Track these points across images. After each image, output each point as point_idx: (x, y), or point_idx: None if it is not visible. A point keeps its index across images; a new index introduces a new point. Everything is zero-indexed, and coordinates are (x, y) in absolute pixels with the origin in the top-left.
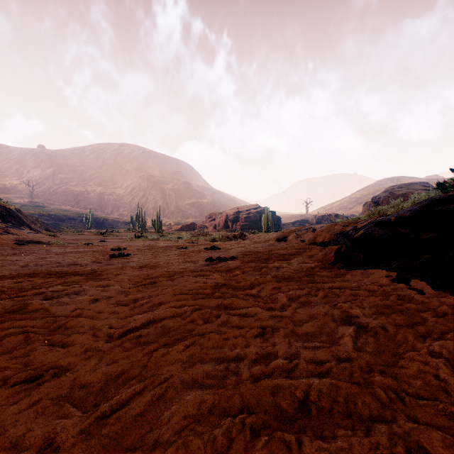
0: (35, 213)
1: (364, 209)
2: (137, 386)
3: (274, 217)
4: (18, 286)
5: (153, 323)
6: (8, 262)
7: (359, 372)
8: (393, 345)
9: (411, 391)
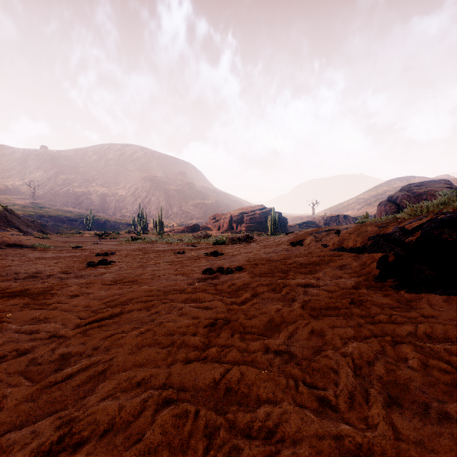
0: (34, 214)
1: (380, 209)
2: None
3: (280, 218)
4: None
5: None
6: None
7: None
8: None
9: None
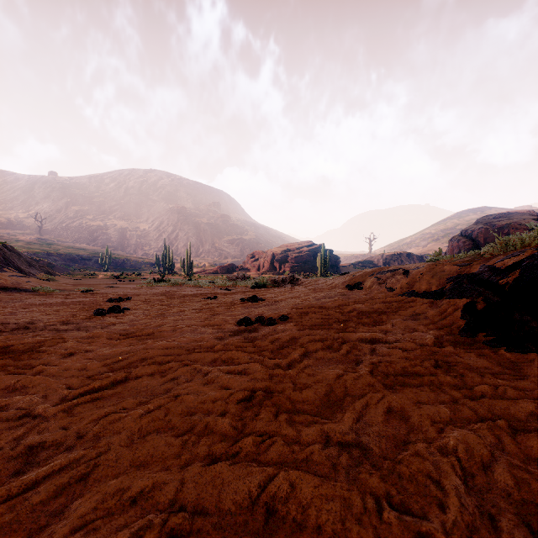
0: (40, 252)
1: (452, 246)
2: None
3: (332, 256)
4: None
5: None
6: None
7: None
8: None
9: None
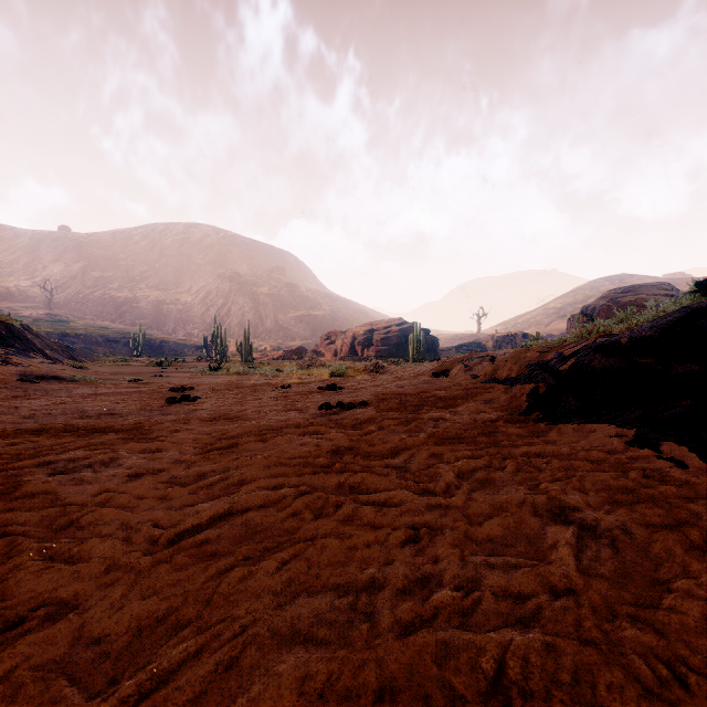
0: (54, 331)
1: (570, 326)
2: (191, 642)
3: (428, 338)
4: (12, 452)
5: (229, 517)
6: (3, 411)
7: (592, 617)
8: (647, 564)
9: (697, 661)
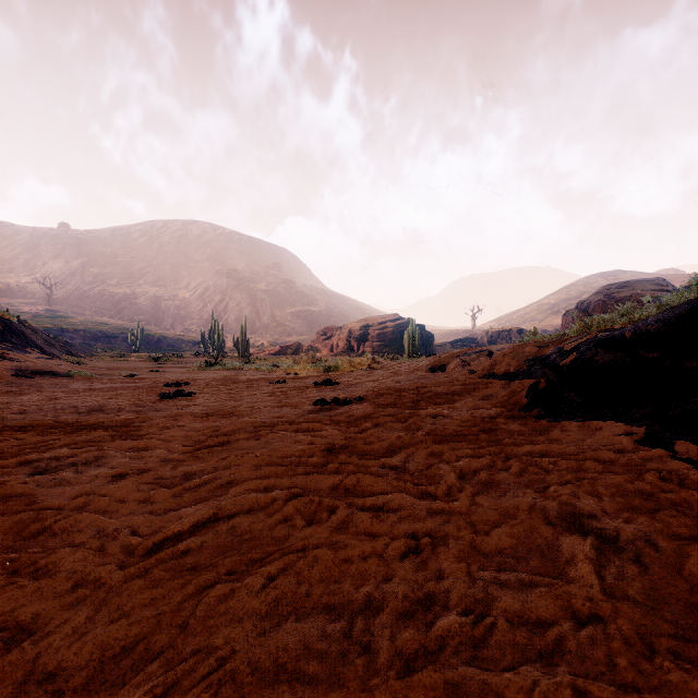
0: (53, 327)
1: (565, 321)
2: (157, 681)
3: (424, 334)
4: None
5: (214, 523)
6: None
7: (627, 653)
8: (681, 585)
9: None
